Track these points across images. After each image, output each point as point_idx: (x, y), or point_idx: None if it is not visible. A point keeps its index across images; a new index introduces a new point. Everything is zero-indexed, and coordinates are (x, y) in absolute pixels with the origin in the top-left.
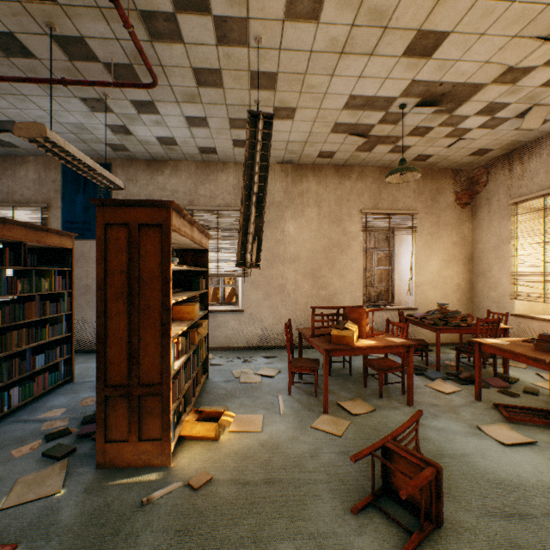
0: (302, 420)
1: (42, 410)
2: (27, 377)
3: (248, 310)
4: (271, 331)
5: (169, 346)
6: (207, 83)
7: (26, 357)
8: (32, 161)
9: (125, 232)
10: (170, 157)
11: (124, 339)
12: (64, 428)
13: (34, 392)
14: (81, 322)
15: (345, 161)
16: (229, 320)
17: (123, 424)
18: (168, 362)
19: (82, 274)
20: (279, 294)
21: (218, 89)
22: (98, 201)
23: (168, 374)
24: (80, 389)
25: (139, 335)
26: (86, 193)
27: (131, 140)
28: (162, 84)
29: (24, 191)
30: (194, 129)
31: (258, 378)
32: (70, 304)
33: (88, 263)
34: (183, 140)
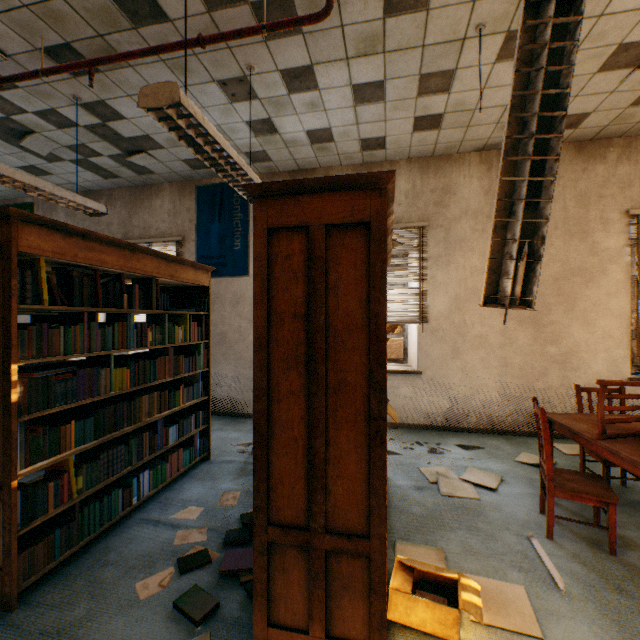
0: (621, 622)
1: (175, 505)
2: (158, 455)
3: (428, 372)
4: (464, 405)
5: (383, 464)
6: (401, 6)
7: (157, 430)
8: (167, 189)
9: (301, 242)
10: (320, 163)
11: (299, 441)
12: (201, 549)
13: (167, 475)
14: (216, 378)
15: (598, 130)
16: (398, 386)
17: (297, 599)
18: (382, 495)
19: (217, 319)
20: (476, 349)
21: (418, 15)
22: (257, 188)
23: (380, 518)
24: (218, 474)
25: (326, 436)
26: (221, 221)
27: (275, 142)
28: (330, 26)
29: (159, 224)
30: (361, 107)
31: (469, 489)
32: (206, 359)
33: (224, 306)
34: (342, 131)
